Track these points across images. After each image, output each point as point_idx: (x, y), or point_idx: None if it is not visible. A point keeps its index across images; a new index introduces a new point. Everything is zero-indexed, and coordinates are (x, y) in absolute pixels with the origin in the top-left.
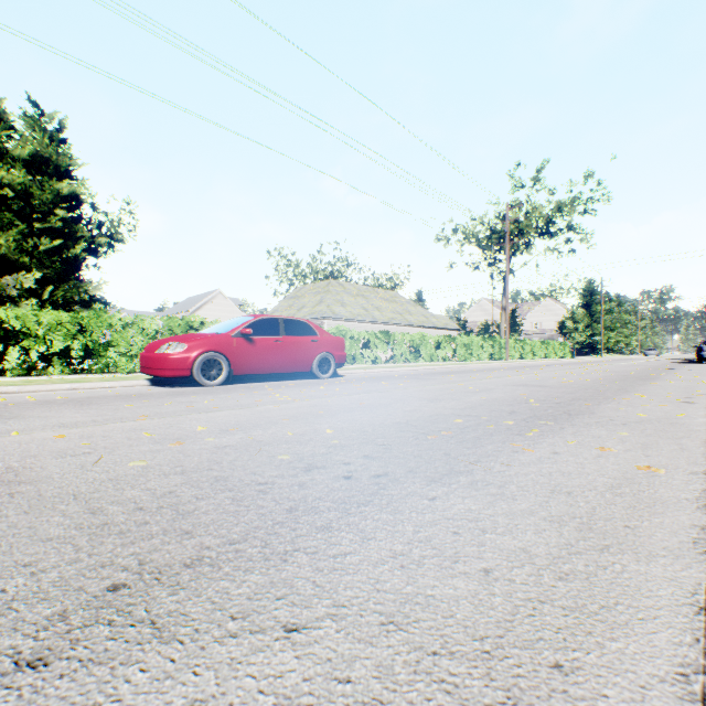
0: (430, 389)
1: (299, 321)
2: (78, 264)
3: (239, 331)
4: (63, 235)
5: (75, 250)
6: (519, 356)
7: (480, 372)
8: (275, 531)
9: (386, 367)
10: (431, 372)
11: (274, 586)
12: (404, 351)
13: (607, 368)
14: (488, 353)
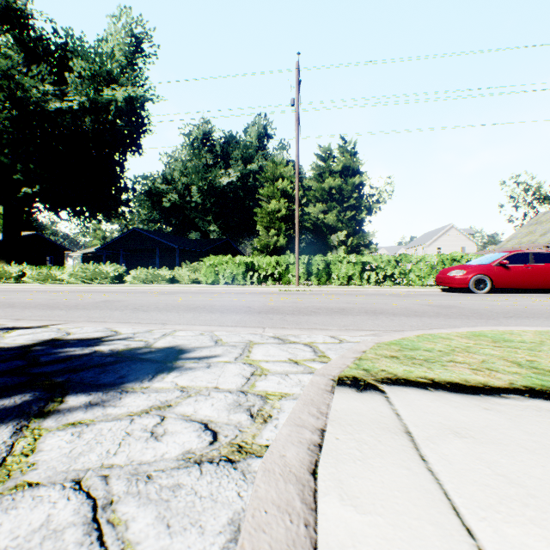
0: None
1: (545, 253)
2: (362, 222)
3: (497, 262)
4: (354, 207)
5: (361, 215)
6: None
7: None
8: (546, 317)
9: None
10: None
11: (548, 320)
12: None
13: None
14: None
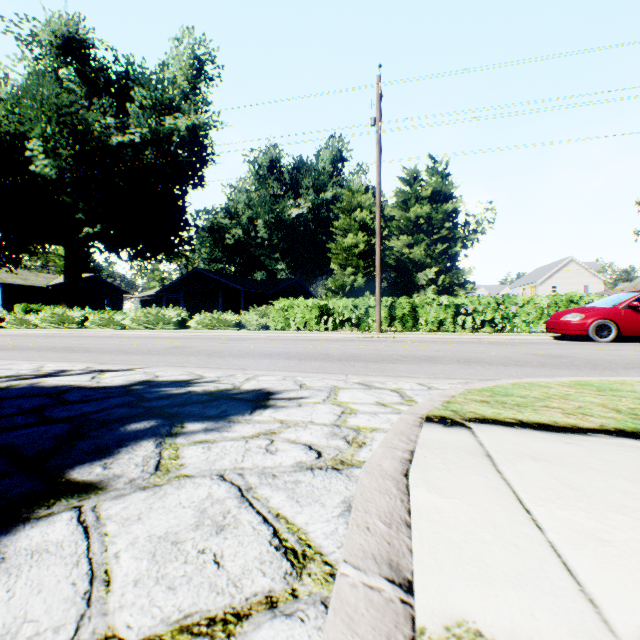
0: None
1: None
2: (456, 257)
3: (625, 304)
4: (447, 239)
5: (454, 249)
6: None
7: None
8: None
9: None
10: None
11: None
12: None
13: None
14: None
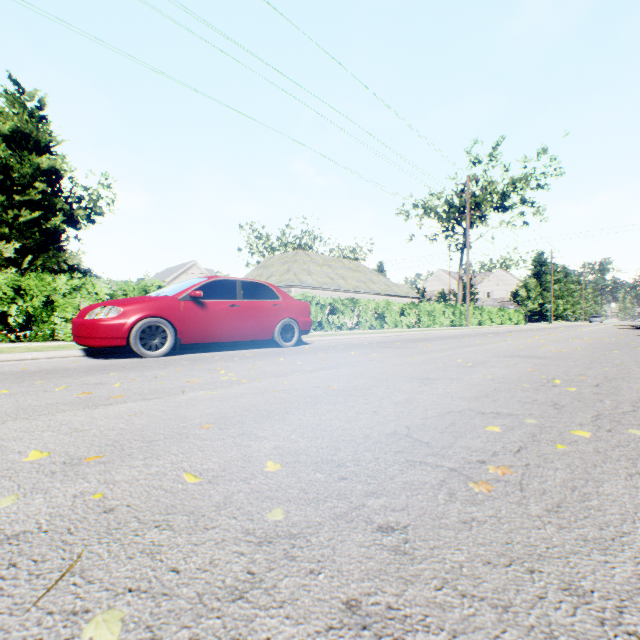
0: (412, 362)
1: (259, 284)
2: (58, 235)
3: (188, 293)
4: (43, 207)
5: (54, 222)
6: (477, 323)
7: (451, 339)
8: None
9: (353, 334)
10: (400, 339)
11: None
12: (369, 317)
13: (576, 335)
14: (449, 320)
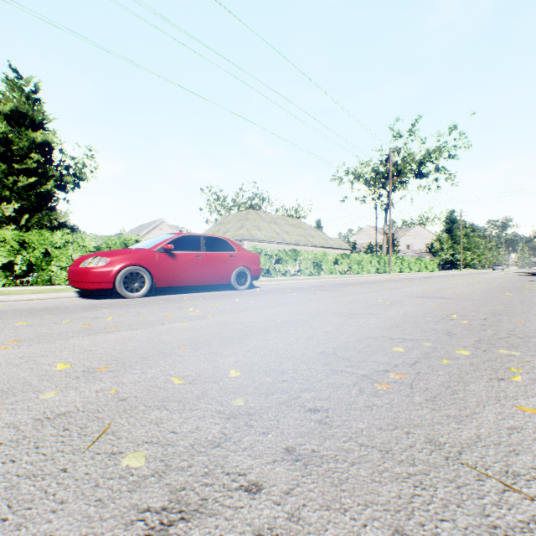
0: (342, 302)
1: (219, 238)
2: (50, 197)
3: (162, 246)
4: (37, 174)
5: (47, 186)
6: (399, 270)
7: (375, 283)
8: None
9: (295, 280)
10: (334, 283)
11: None
12: (309, 266)
13: (479, 280)
14: (375, 268)
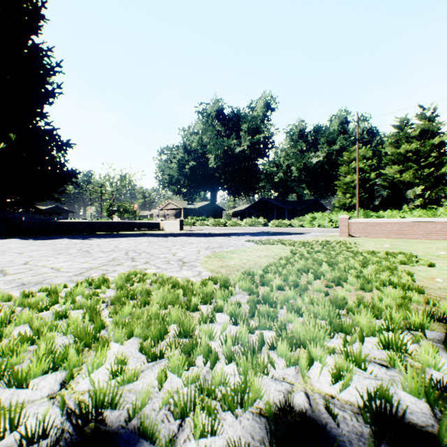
0: None
1: None
2: (442, 177)
3: None
4: (434, 164)
5: (440, 171)
6: None
7: None
8: None
9: None
10: None
11: None
12: None
13: None
14: None
